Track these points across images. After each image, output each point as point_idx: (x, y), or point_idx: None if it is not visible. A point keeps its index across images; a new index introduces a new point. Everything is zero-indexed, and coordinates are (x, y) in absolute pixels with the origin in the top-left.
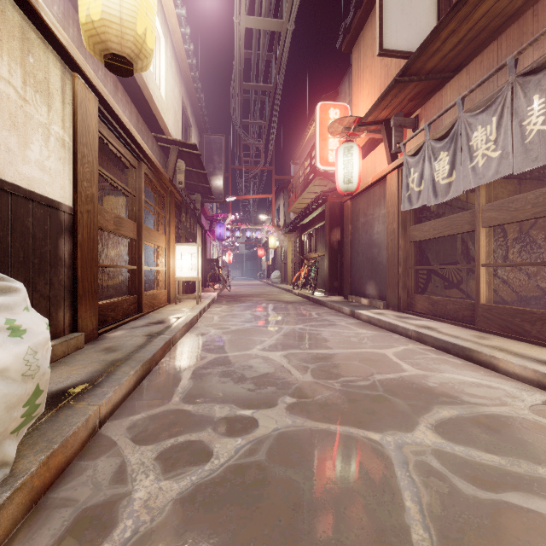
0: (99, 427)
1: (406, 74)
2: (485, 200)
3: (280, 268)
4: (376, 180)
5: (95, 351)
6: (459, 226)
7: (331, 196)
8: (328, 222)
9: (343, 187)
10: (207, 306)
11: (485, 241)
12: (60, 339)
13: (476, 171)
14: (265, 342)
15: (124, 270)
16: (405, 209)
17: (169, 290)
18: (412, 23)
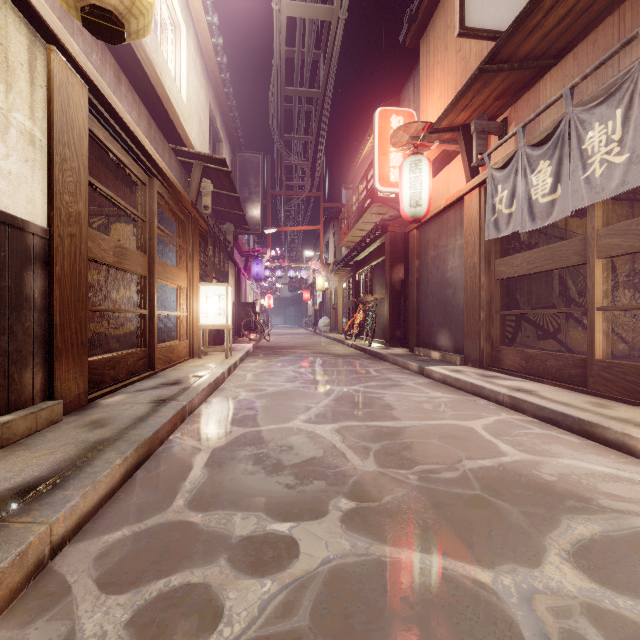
0: (50, 558)
1: (494, 61)
2: (601, 223)
3: (329, 314)
4: (451, 202)
5: (76, 427)
6: (564, 258)
7: (392, 225)
8: (389, 257)
9: (409, 211)
10: (239, 361)
11: (601, 277)
12: (24, 411)
13: (591, 184)
14: (311, 410)
15: (136, 316)
16: (490, 237)
17: (191, 341)
18: None
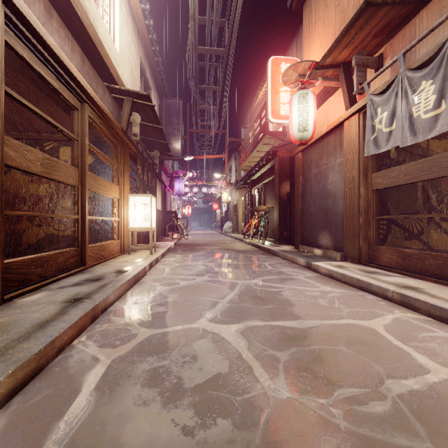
0: None
1: None
2: None
3: (232, 219)
4: (332, 128)
5: None
6: (443, 168)
7: (281, 151)
8: (278, 175)
9: (298, 135)
10: (161, 256)
11: None
12: None
13: None
14: (217, 306)
15: None
16: (370, 153)
17: (122, 240)
18: None
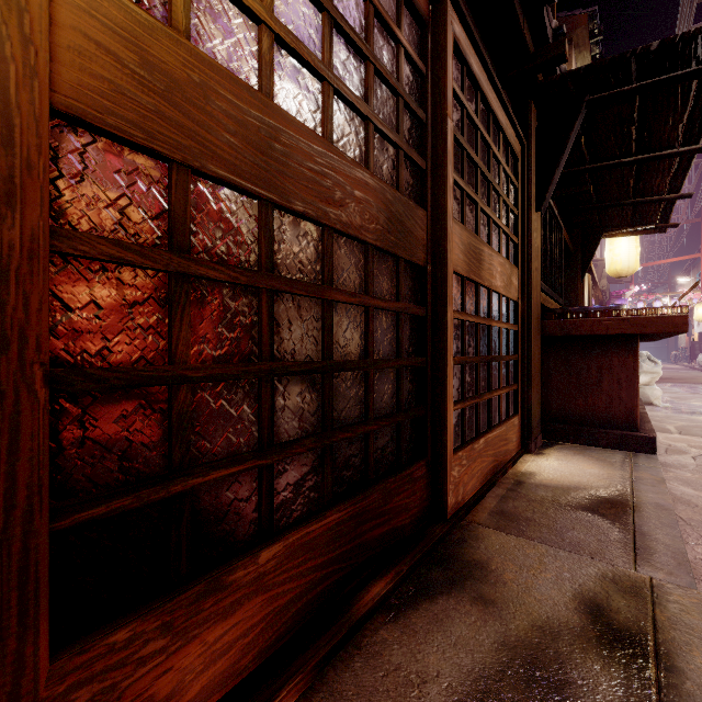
0: None
1: None
2: None
3: None
4: None
5: None
6: None
7: None
8: None
9: None
10: None
11: None
12: None
13: None
14: (699, 399)
15: None
16: None
17: None
18: None
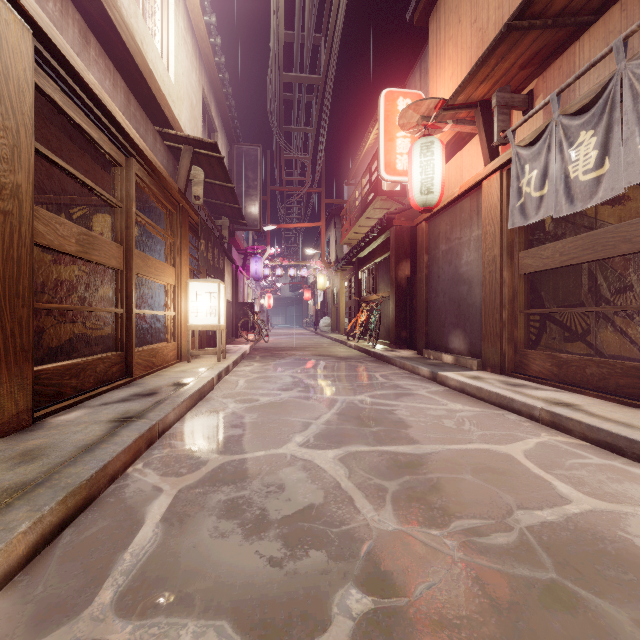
0: None
1: (525, 16)
2: None
3: (330, 314)
4: (466, 189)
5: None
6: (609, 246)
7: (398, 219)
8: (395, 252)
9: (420, 199)
10: (233, 365)
11: None
12: None
13: None
14: (309, 428)
15: None
16: (515, 225)
17: (180, 343)
18: None
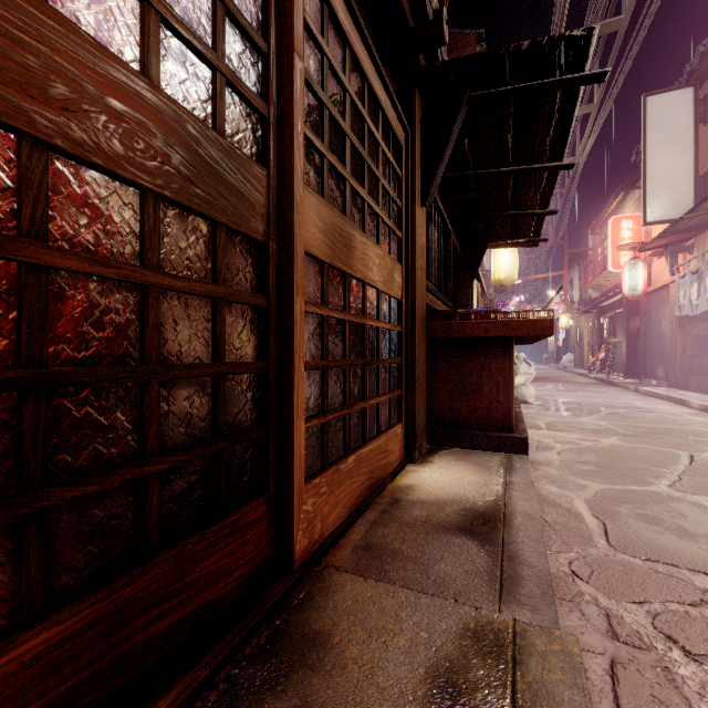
0: None
1: (667, 233)
2: None
3: (574, 350)
4: (661, 286)
5: None
6: None
7: None
8: (626, 311)
9: (628, 294)
10: None
11: None
12: None
13: (707, 301)
14: (563, 396)
15: None
16: (677, 314)
17: None
18: (671, 200)
